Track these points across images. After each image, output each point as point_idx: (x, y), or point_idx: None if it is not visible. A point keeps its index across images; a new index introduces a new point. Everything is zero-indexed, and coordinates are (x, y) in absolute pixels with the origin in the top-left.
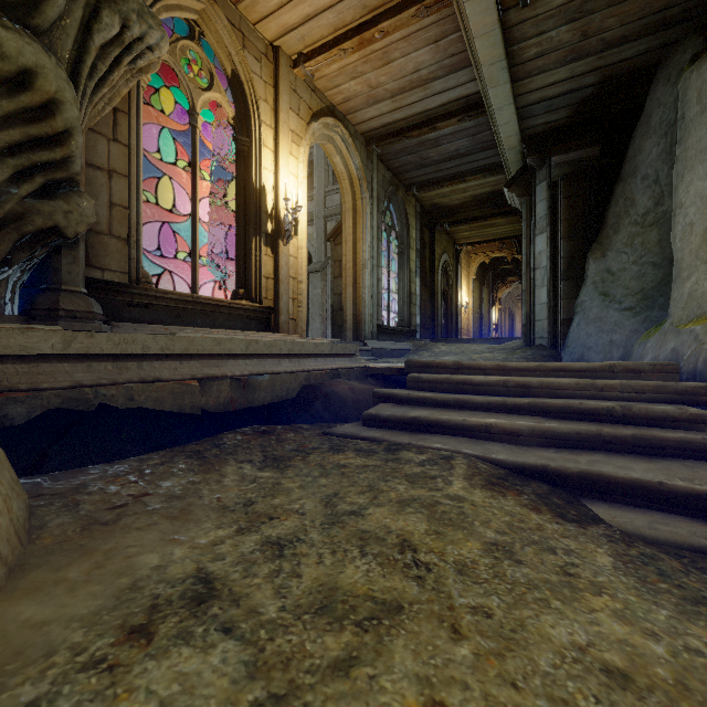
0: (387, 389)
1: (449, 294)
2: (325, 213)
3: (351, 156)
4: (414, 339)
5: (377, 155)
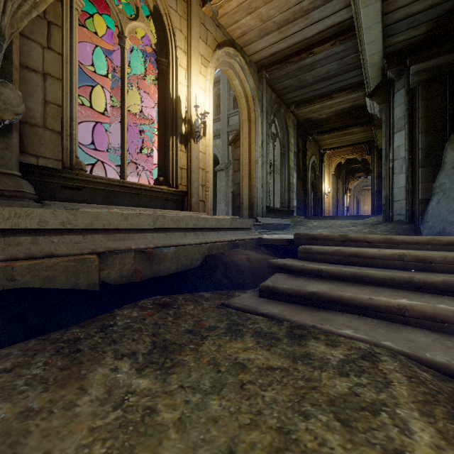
0: (280, 259)
1: (316, 185)
2: (228, 129)
3: (247, 79)
4: (292, 217)
5: (265, 80)
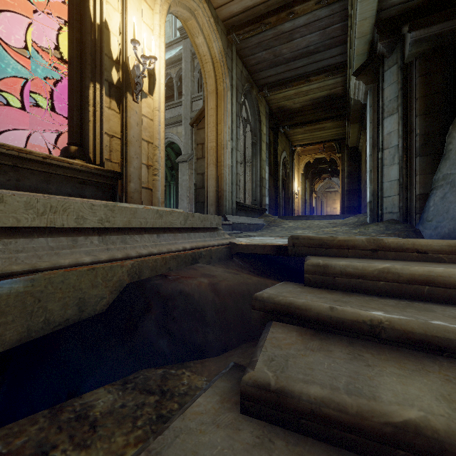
0: (276, 290)
1: (286, 183)
2: (191, 115)
3: (213, 37)
4: (265, 216)
5: (236, 49)
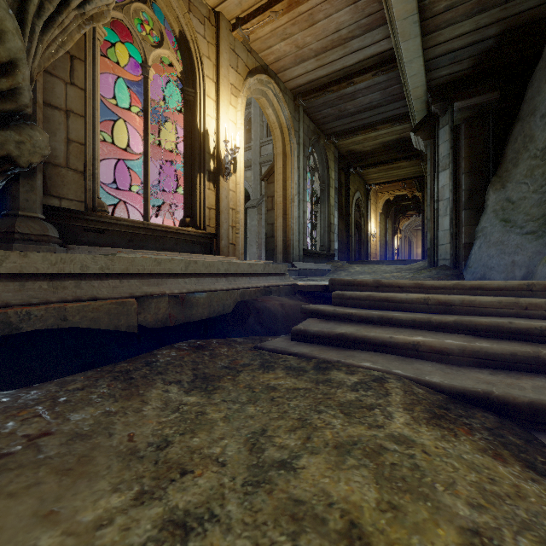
0: (313, 305)
1: (360, 225)
2: (260, 160)
3: (281, 108)
4: (333, 261)
5: (303, 108)
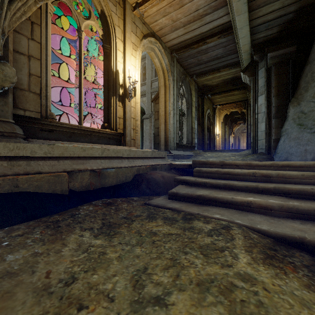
0: (182, 176)
1: (210, 129)
2: (151, 91)
3: (163, 58)
4: (194, 150)
5: (176, 59)
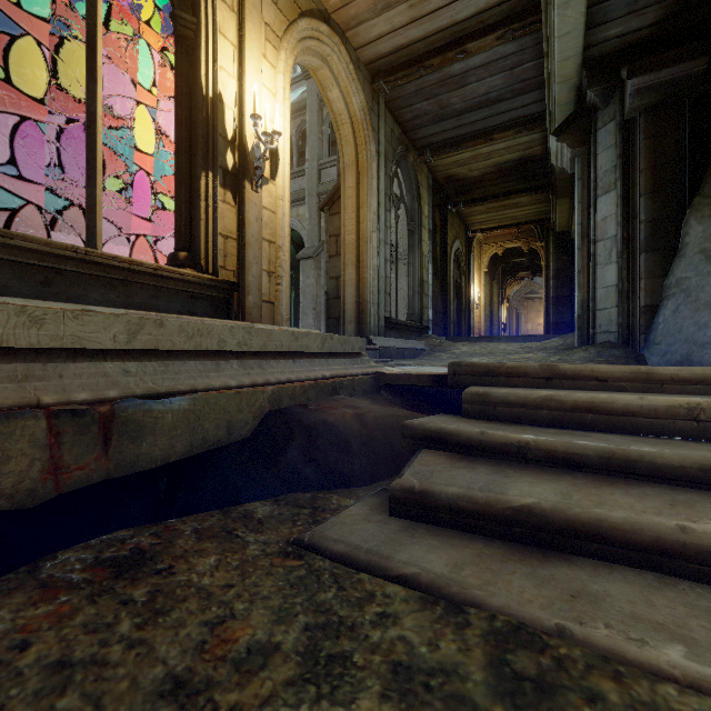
0: (429, 419)
1: (461, 287)
2: (319, 189)
3: (352, 90)
4: (427, 337)
5: (384, 100)
